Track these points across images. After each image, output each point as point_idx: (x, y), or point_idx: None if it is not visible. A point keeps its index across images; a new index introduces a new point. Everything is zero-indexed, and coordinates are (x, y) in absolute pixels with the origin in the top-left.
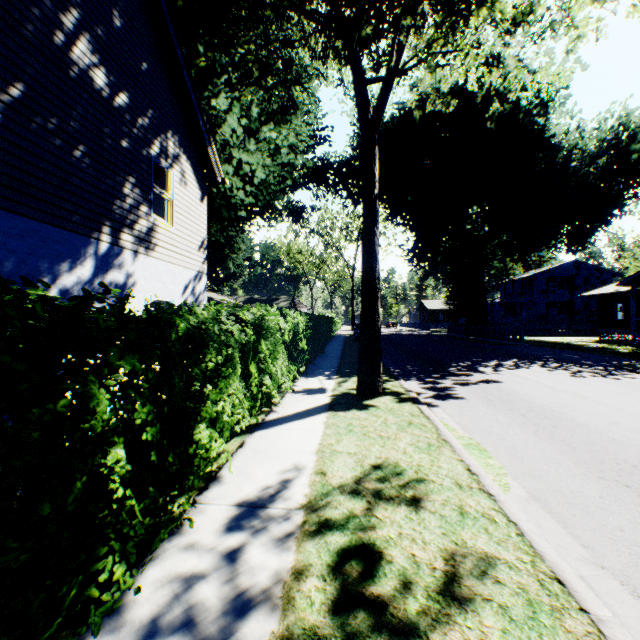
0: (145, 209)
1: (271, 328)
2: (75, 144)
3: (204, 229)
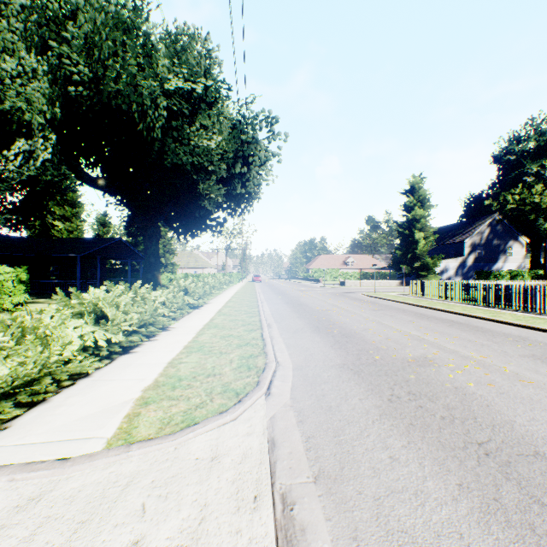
0: (504, 256)
1: (521, 274)
2: (493, 253)
3: (523, 253)
